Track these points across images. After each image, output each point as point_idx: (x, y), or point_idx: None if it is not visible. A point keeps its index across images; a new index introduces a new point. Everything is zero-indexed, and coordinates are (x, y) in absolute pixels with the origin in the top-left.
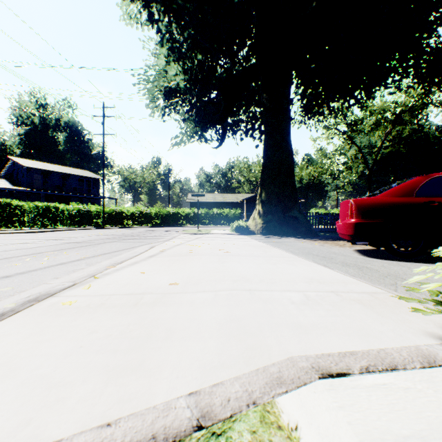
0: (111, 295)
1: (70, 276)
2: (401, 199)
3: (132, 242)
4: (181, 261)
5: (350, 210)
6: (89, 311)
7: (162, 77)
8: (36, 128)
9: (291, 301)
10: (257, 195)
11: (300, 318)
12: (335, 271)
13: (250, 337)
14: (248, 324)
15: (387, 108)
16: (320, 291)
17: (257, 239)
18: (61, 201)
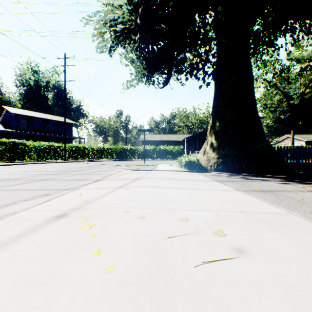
0: None
1: None
2: None
3: (12, 192)
4: None
5: None
6: None
7: None
8: (31, 88)
9: None
10: (195, 135)
11: None
12: None
13: None
14: None
15: None
16: None
17: (225, 183)
18: (42, 140)
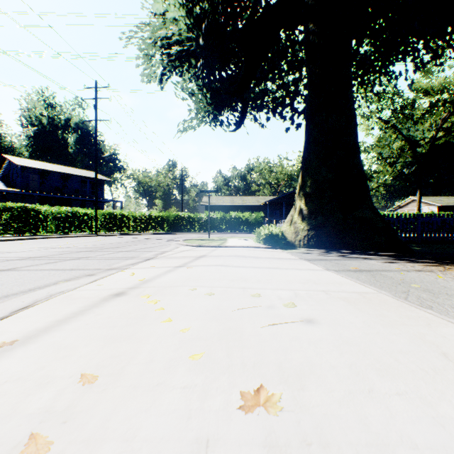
0: None
1: None
2: None
3: (45, 272)
4: None
5: None
6: None
7: None
8: (44, 129)
9: None
10: (281, 197)
11: None
12: None
13: None
14: None
15: (451, 84)
16: None
17: (315, 262)
18: (60, 204)
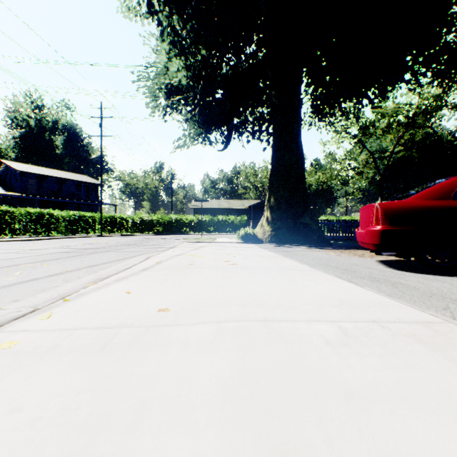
0: (74, 330)
1: (34, 298)
2: (436, 202)
3: (127, 252)
4: (178, 276)
5: (375, 215)
6: (29, 361)
7: (163, 74)
8: (32, 131)
9: (324, 339)
10: (264, 202)
11: (346, 375)
12: (366, 289)
13: (275, 422)
14: (269, 391)
15: (400, 111)
16: (357, 320)
17: (266, 249)
18: (57, 207)
